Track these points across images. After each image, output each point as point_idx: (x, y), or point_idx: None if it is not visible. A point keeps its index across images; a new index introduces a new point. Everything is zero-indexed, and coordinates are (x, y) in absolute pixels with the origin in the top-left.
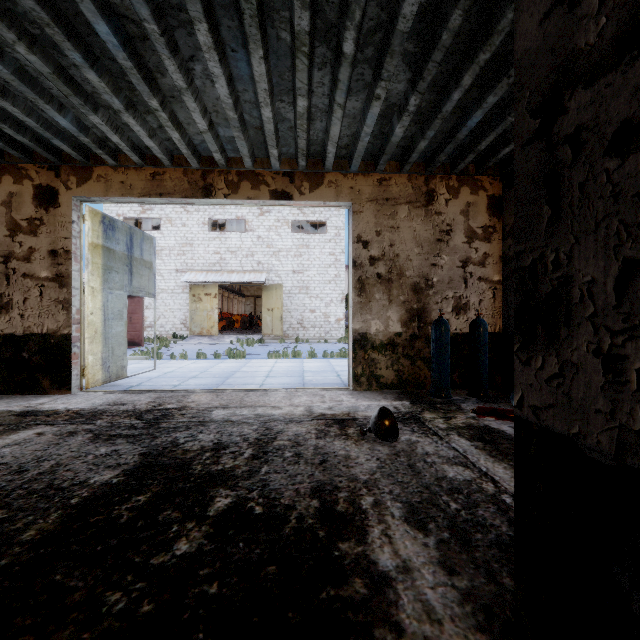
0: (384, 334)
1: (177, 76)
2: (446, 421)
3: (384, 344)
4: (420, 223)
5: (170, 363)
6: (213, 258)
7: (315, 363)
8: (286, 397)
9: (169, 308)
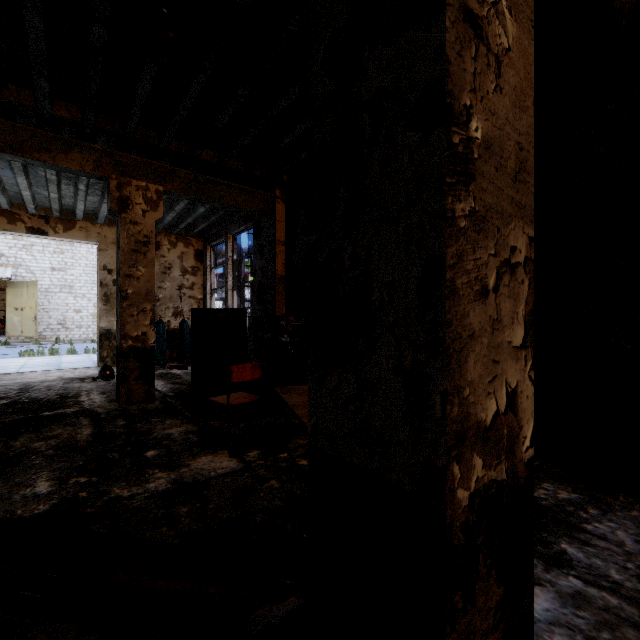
0: None
1: None
2: None
3: None
4: None
5: None
6: None
7: (75, 357)
8: (42, 374)
9: None
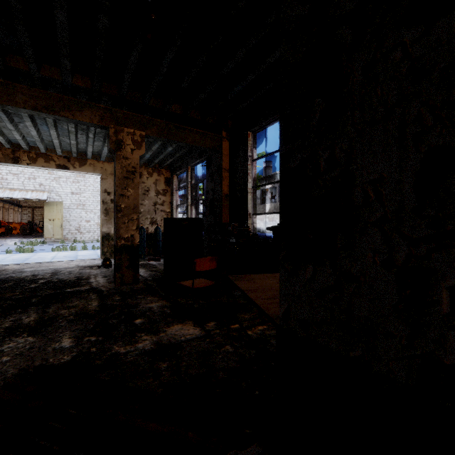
0: None
1: (11, 127)
2: None
3: None
4: None
5: None
6: None
7: (86, 252)
8: (66, 263)
9: None
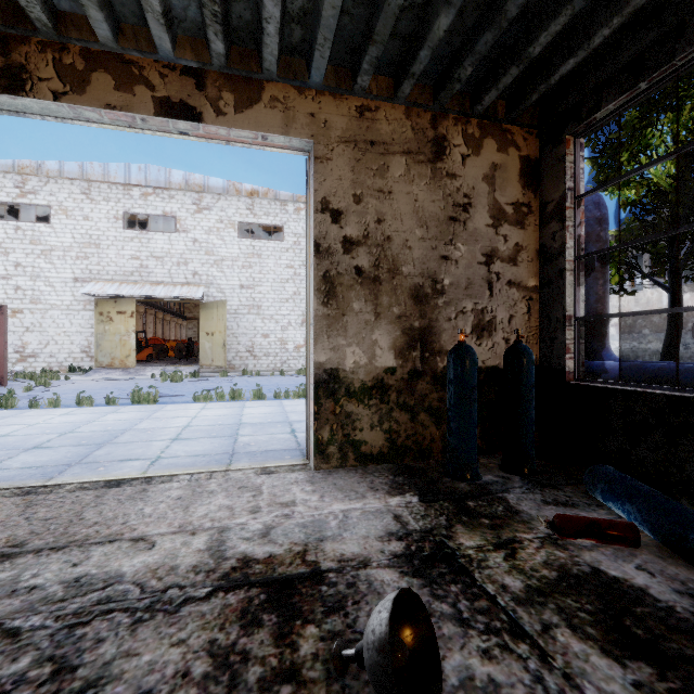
0: (367, 370)
1: None
2: (512, 561)
3: (367, 387)
4: (424, 188)
5: (21, 416)
6: (130, 265)
7: (261, 408)
8: (181, 500)
9: (63, 330)
